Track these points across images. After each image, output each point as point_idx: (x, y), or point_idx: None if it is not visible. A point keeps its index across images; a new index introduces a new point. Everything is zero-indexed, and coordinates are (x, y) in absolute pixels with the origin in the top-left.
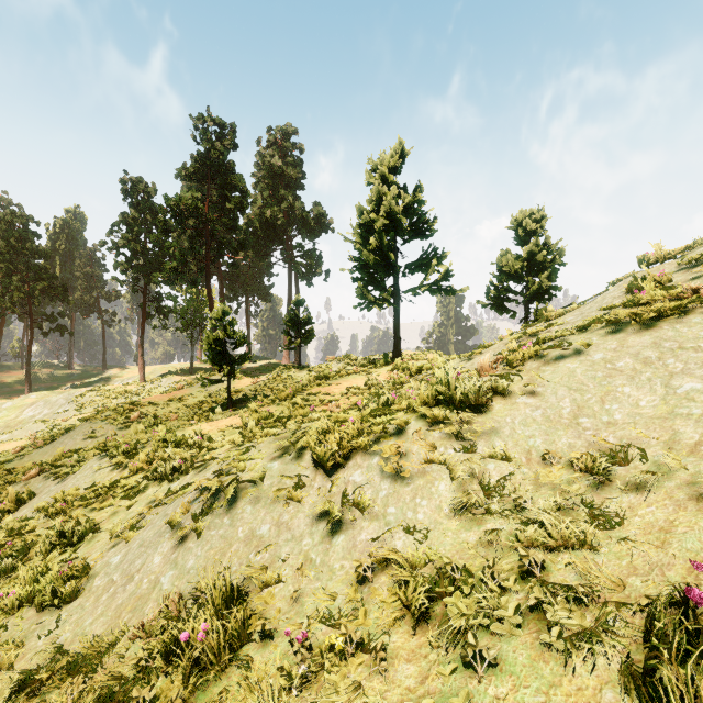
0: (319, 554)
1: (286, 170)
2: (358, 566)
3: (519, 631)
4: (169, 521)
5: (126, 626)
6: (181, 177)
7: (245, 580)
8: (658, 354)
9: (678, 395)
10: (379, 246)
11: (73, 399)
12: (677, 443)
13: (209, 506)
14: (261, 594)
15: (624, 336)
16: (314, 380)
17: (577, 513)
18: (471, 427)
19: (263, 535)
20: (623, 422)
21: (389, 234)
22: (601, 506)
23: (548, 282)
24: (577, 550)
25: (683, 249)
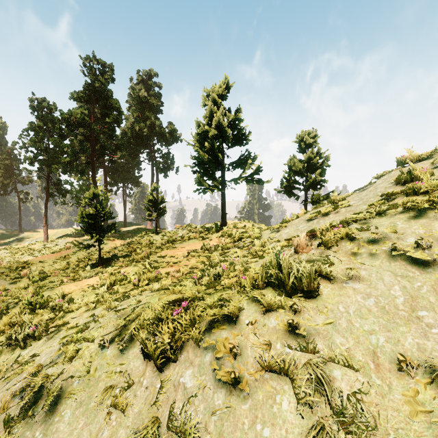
0: None
1: (149, 99)
2: None
3: None
4: None
5: None
6: (74, 99)
7: None
8: None
9: None
10: (211, 149)
11: None
12: None
13: (25, 409)
14: None
15: (428, 222)
16: (165, 243)
17: None
18: (305, 316)
19: None
20: None
21: (218, 141)
22: None
23: (320, 177)
24: None
25: (429, 154)
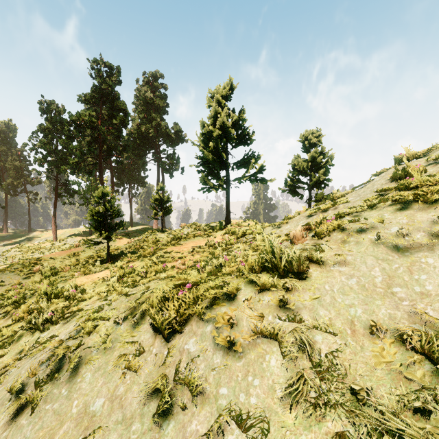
0: None
1: (155, 101)
2: None
3: None
4: (12, 388)
5: None
6: (82, 101)
7: None
8: None
9: None
10: (216, 149)
11: (0, 253)
12: None
13: (51, 373)
14: None
15: (411, 213)
16: (171, 241)
17: (435, 419)
18: (295, 294)
19: (95, 412)
20: (436, 293)
21: (222, 141)
22: None
23: (324, 176)
24: None
25: (425, 151)
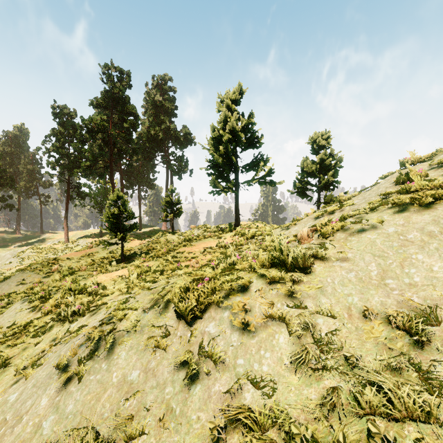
0: (178, 403)
1: (164, 104)
2: (213, 426)
3: None
4: (58, 364)
5: None
6: (93, 105)
7: (113, 429)
8: (439, 229)
9: None
10: (225, 152)
11: (16, 254)
12: None
13: (91, 352)
14: None
15: (408, 215)
16: (182, 242)
17: (407, 374)
18: (300, 286)
19: (132, 381)
20: (422, 284)
21: (232, 144)
22: (429, 369)
23: (333, 178)
24: (421, 422)
25: (430, 156)
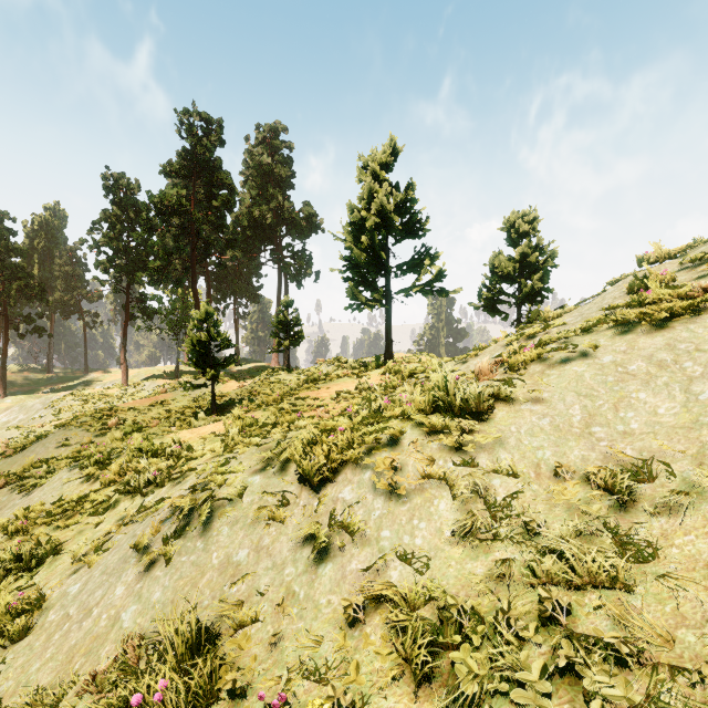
0: (302, 586)
1: (275, 169)
2: (348, 605)
3: (546, 701)
4: (136, 544)
5: (77, 675)
6: (166, 173)
7: (217, 618)
8: (673, 356)
9: (701, 402)
10: (370, 245)
11: (50, 404)
12: (707, 457)
13: (181, 528)
14: (235, 636)
15: (634, 337)
16: (303, 384)
17: (600, 540)
18: (473, 437)
19: (240, 562)
20: (641, 432)
21: (380, 233)
22: (628, 533)
23: (541, 284)
24: (606, 589)
25: (684, 249)
